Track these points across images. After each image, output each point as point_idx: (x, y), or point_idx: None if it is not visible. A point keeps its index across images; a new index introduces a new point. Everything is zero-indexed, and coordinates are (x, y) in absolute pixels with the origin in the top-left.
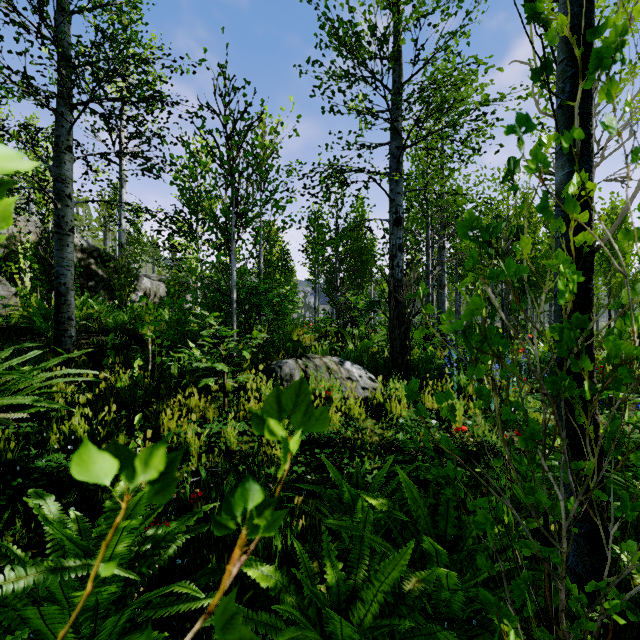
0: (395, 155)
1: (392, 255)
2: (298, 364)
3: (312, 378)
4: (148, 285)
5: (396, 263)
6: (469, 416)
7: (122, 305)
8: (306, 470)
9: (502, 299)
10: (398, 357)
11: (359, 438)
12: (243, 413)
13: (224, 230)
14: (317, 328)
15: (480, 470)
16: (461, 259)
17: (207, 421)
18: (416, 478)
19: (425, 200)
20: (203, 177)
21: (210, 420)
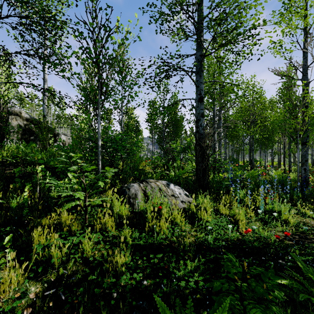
0: (199, 60)
1: (197, 119)
2: (140, 187)
3: (149, 198)
4: (64, 139)
5: (200, 124)
6: (247, 218)
7: (44, 149)
8: (143, 276)
9: (250, 146)
10: (201, 180)
11: (182, 242)
12: (99, 225)
13: (94, 102)
14: (153, 162)
15: (284, 283)
16: (227, 126)
17: (72, 233)
18: (227, 279)
19: (215, 89)
20: (76, 63)
21: (74, 232)
